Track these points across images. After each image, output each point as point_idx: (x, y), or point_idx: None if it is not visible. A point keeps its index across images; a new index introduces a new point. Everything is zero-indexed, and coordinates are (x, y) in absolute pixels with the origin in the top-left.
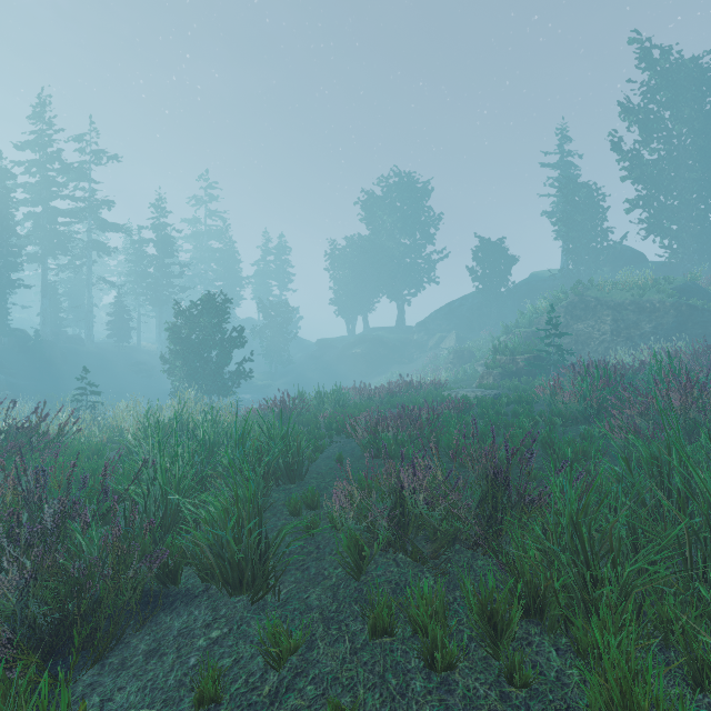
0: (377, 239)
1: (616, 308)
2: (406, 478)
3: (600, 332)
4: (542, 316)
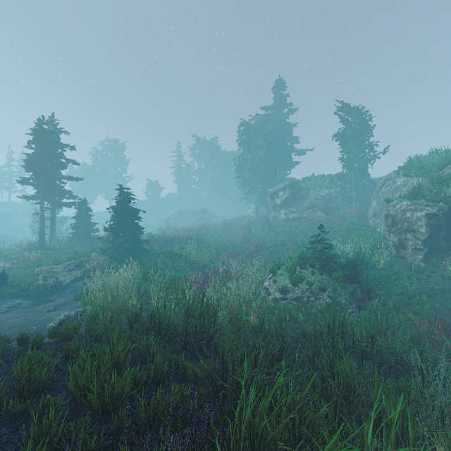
0: (96, 167)
1: (187, 213)
2: (157, 235)
3: (184, 220)
4: (170, 214)
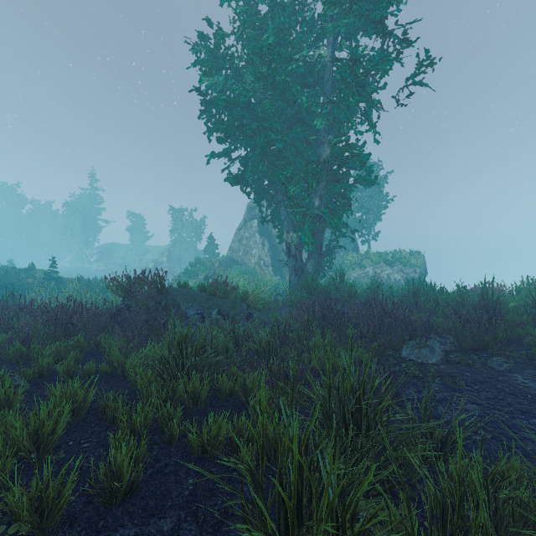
0: None
1: None
2: None
3: None
4: None
